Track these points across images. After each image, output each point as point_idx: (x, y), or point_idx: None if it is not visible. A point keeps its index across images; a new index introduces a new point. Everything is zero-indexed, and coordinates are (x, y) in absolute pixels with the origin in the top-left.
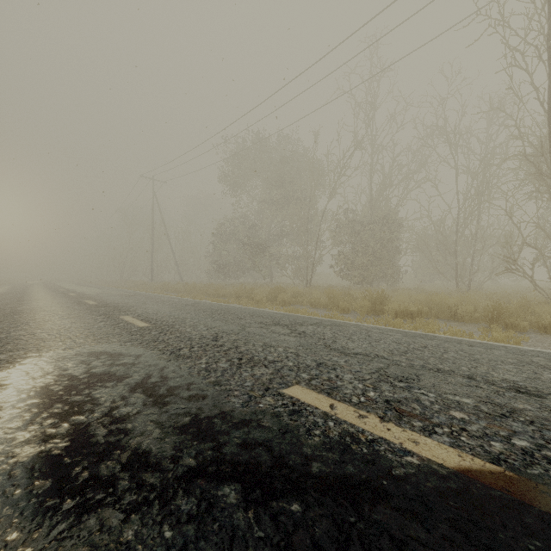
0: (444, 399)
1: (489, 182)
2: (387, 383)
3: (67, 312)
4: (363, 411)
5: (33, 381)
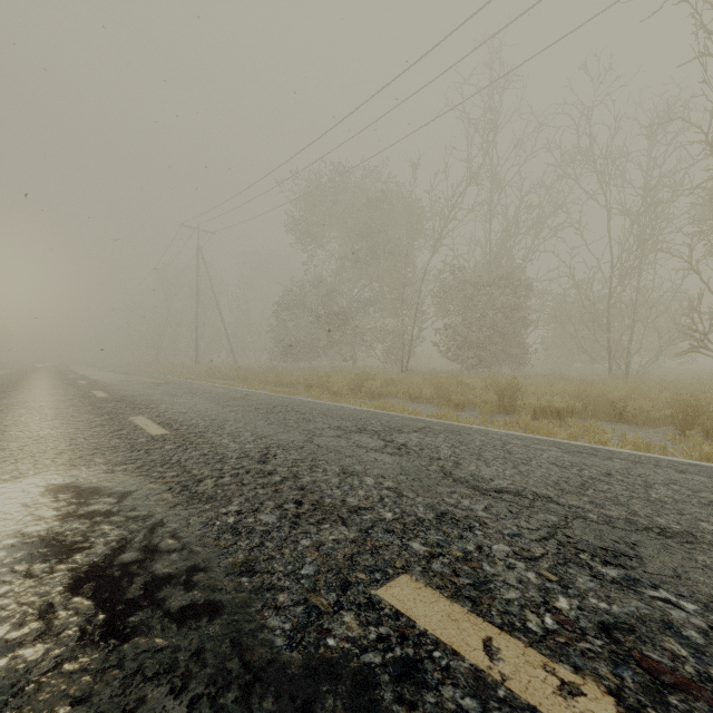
0: None
1: (655, 228)
2: (583, 568)
3: (57, 410)
4: (564, 665)
5: None
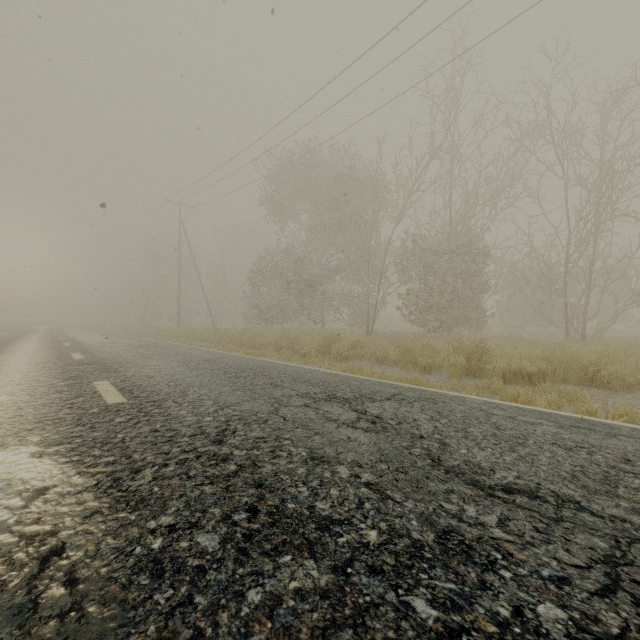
0: None
1: (611, 197)
2: None
3: (25, 374)
4: None
5: None
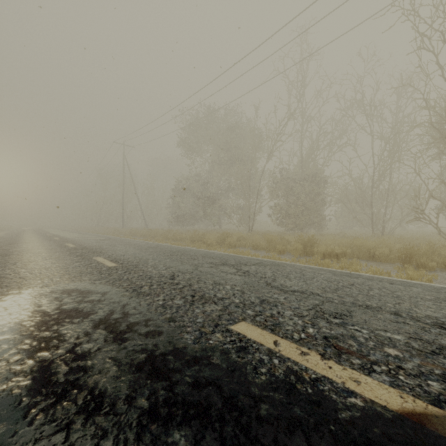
0: (377, 336)
1: (399, 146)
2: (324, 319)
3: (49, 254)
4: (305, 347)
5: (9, 317)
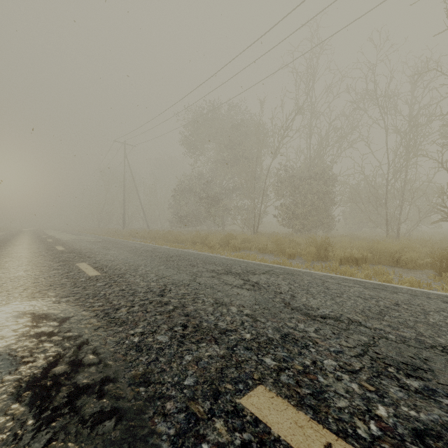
0: None
1: (416, 141)
2: (392, 380)
3: (30, 259)
4: None
5: None
